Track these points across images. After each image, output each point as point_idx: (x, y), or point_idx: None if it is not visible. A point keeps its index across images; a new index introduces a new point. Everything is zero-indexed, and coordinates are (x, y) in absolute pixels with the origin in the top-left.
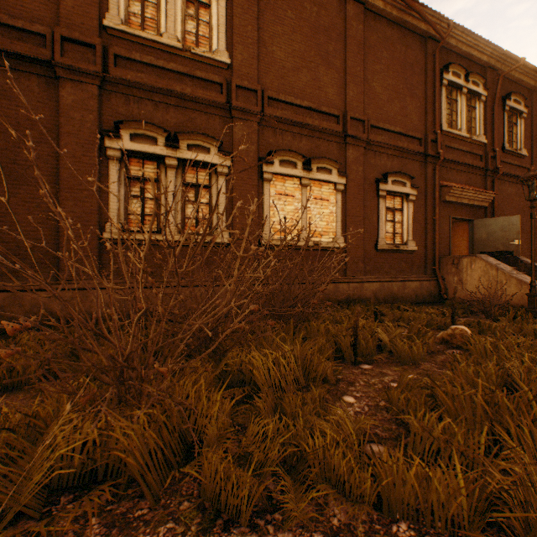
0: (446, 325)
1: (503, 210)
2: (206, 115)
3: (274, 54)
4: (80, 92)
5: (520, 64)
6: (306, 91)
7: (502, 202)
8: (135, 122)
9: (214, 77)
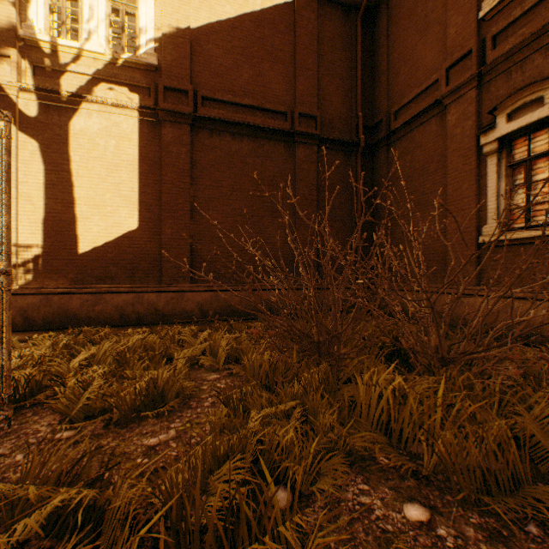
0: None
1: None
2: None
3: None
4: (460, 107)
5: None
6: None
7: None
8: (509, 98)
9: None
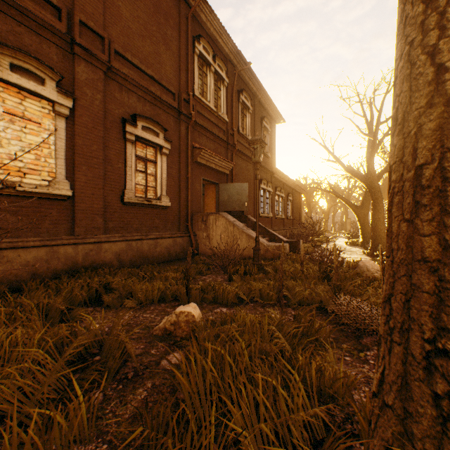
0: (182, 297)
1: (238, 179)
2: None
3: None
4: None
5: (249, 66)
6: None
7: (238, 173)
8: None
9: None
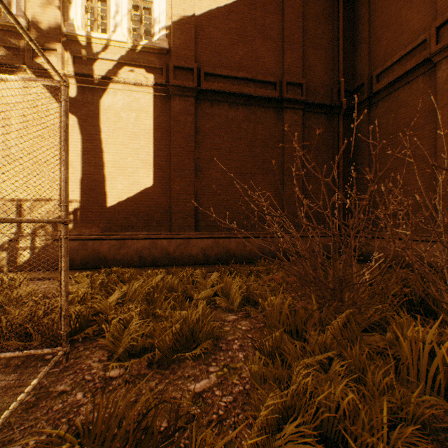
0: None
1: None
2: None
3: None
4: None
5: None
6: None
7: None
8: None
9: None
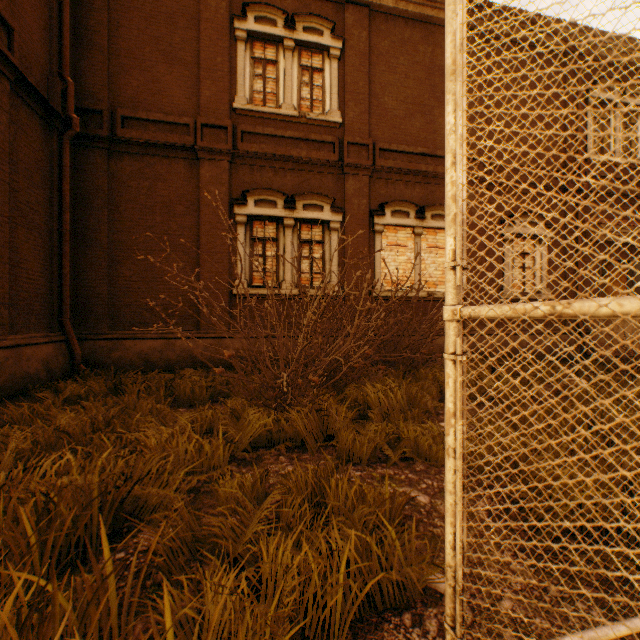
0: None
1: None
2: (320, 174)
3: (386, 105)
4: (215, 169)
5: None
6: (419, 137)
7: None
8: (259, 190)
9: (327, 138)
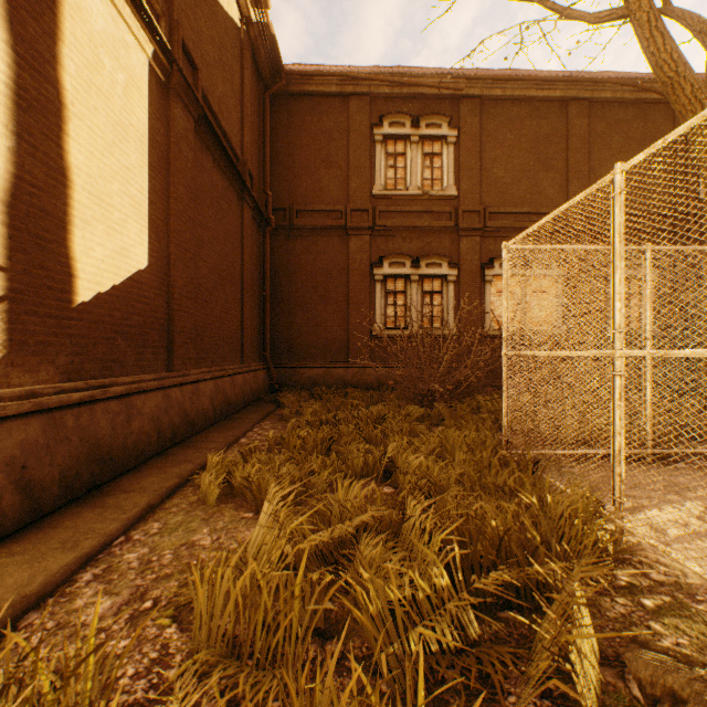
0: None
1: None
2: (439, 238)
3: (495, 175)
4: (359, 241)
5: None
6: (525, 198)
7: None
8: (392, 255)
9: (445, 209)
